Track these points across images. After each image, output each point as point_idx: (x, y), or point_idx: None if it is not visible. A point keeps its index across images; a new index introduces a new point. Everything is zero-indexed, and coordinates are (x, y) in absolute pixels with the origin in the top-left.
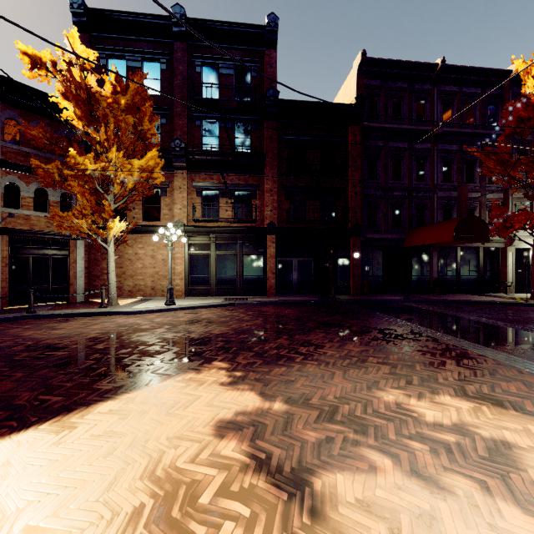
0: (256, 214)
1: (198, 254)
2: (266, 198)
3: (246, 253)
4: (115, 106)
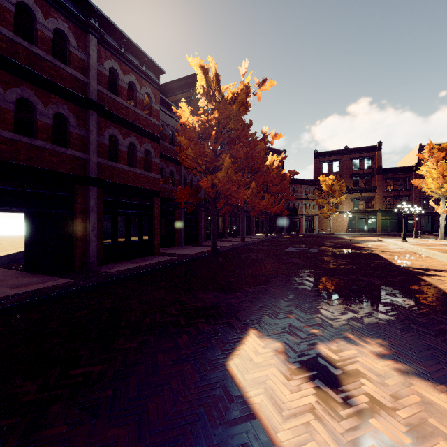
0: (373, 207)
1: (351, 219)
2: (377, 200)
3: (369, 219)
4: (336, 185)
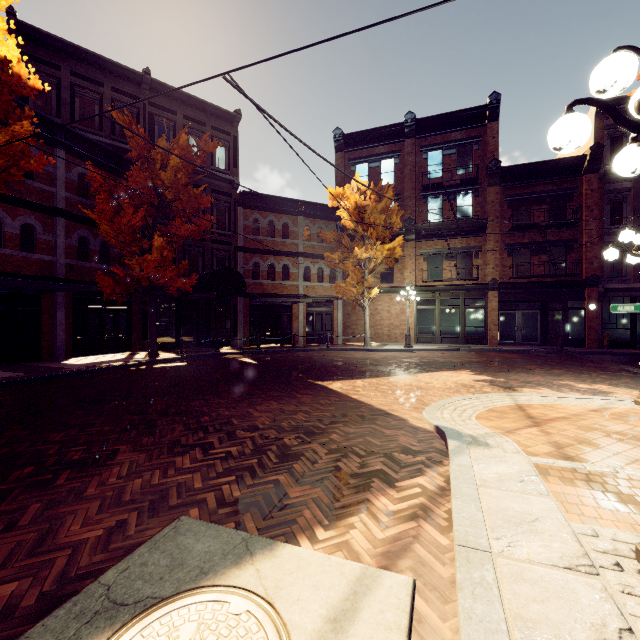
0: (478, 273)
1: (424, 308)
2: (488, 257)
3: (468, 307)
4: (374, 211)
